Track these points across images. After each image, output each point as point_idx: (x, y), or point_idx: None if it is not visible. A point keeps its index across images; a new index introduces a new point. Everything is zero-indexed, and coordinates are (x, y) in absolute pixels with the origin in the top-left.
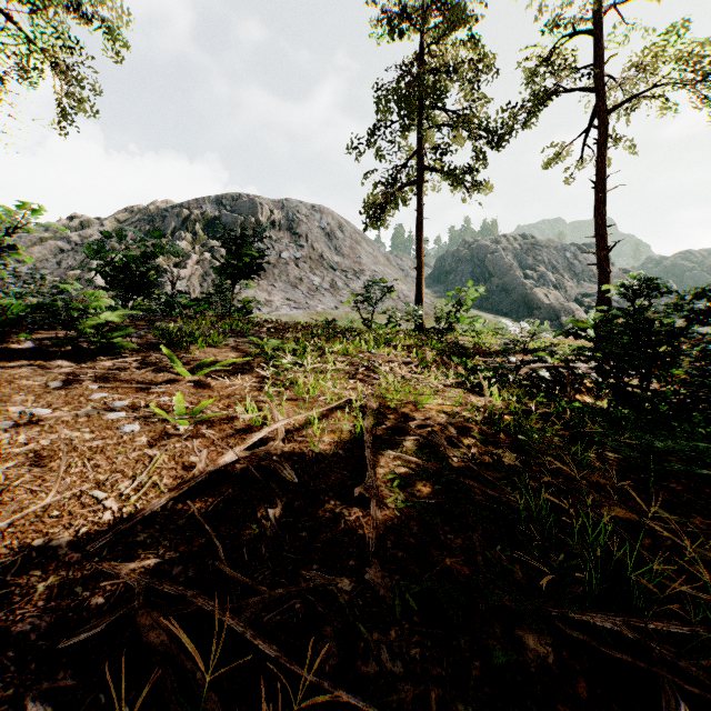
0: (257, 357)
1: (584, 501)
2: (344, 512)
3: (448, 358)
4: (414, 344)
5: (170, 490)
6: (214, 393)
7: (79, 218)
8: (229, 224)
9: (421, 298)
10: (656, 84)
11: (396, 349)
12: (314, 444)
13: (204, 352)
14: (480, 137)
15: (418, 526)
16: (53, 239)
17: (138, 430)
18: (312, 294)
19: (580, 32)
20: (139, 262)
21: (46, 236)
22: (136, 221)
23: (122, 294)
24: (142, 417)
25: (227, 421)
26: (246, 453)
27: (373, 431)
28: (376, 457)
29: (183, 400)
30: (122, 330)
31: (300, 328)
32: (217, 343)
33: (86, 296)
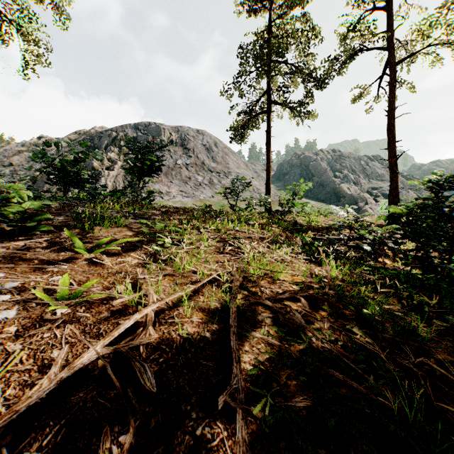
0: (149, 235)
1: (449, 393)
2: (207, 433)
3: (289, 232)
4: (266, 223)
5: (2, 414)
6: (104, 271)
7: (45, 138)
8: (143, 142)
9: (269, 190)
10: (429, 45)
11: (253, 226)
12: (183, 328)
13: (108, 232)
14: (309, 81)
15: (290, 448)
16: (27, 151)
17: (12, 317)
18: (197, 188)
19: (377, 10)
20: (72, 165)
21: (22, 149)
22: (81, 140)
23: (63, 188)
24: (24, 300)
25: (105, 302)
26: (108, 350)
27: (238, 307)
28: (240, 339)
29: (68, 281)
30: (40, 215)
31: (186, 211)
32: (119, 224)
33: (8, 188)
